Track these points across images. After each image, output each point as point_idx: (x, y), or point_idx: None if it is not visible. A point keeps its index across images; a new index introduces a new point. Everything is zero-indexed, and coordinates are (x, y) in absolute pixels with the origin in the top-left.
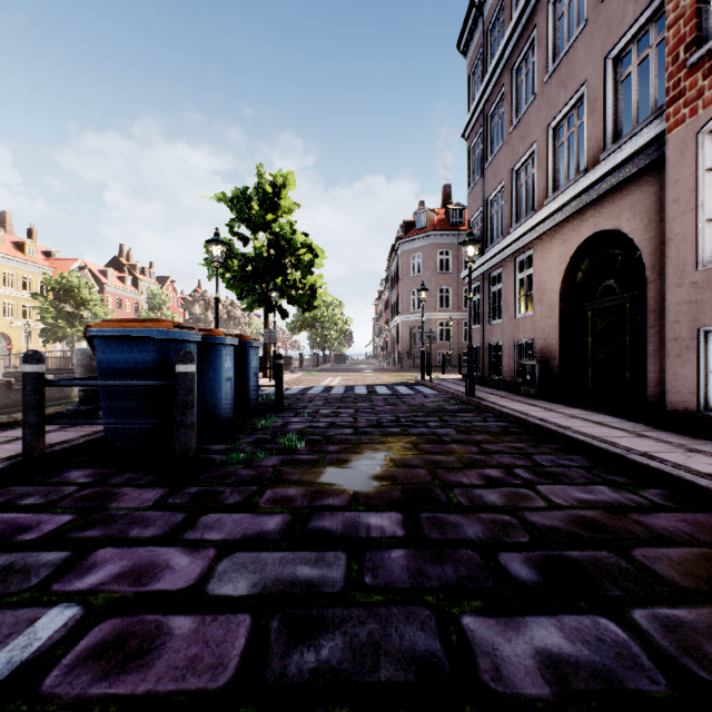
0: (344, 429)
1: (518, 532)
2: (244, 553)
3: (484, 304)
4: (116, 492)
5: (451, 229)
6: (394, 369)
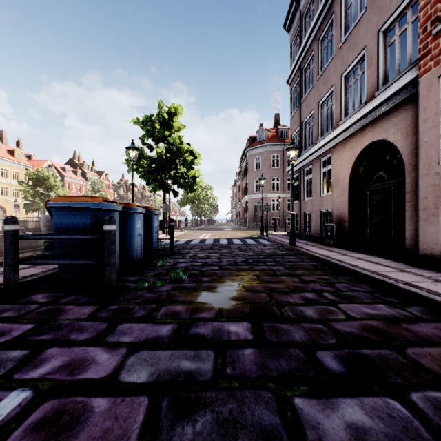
0: (213, 267)
1: (329, 336)
2: (145, 351)
3: (301, 187)
4: (63, 308)
5: (279, 141)
6: (244, 229)
